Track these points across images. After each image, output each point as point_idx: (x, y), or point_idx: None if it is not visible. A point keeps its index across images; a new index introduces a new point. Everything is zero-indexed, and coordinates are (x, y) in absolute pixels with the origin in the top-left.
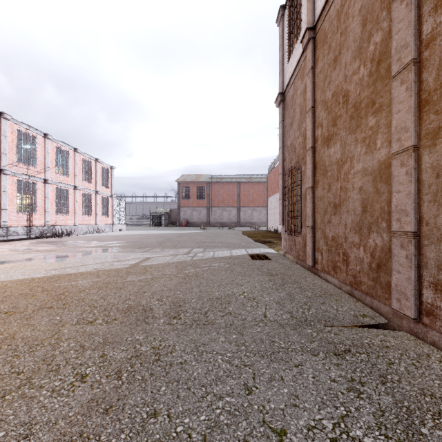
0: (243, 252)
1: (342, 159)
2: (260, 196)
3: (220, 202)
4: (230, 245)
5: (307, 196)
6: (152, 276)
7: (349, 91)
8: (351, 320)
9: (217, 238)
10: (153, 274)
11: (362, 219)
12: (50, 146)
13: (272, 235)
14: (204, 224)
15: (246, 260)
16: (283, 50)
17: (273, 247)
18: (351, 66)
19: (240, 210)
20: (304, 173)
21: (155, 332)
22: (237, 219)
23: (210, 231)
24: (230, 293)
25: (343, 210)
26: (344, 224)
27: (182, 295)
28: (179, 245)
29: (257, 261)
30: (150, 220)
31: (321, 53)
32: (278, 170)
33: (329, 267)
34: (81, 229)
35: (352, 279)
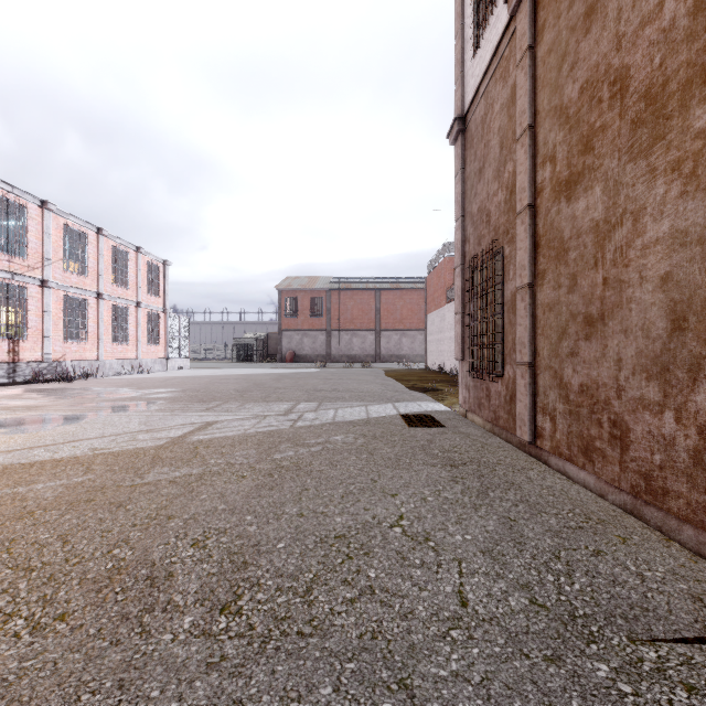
0: (390, 410)
1: (610, 218)
2: (414, 312)
3: (348, 322)
4: (365, 396)
5: (519, 303)
6: (202, 469)
7: (631, 66)
8: (692, 616)
9: (342, 383)
10: (207, 463)
11: (672, 349)
12: (53, 222)
13: (436, 378)
14: (321, 359)
15: (396, 427)
16: (463, 39)
17: (441, 399)
18: (635, 10)
19: (381, 335)
20: (509, 259)
21: (151, 683)
22: (375, 351)
23: (332, 369)
24: (369, 519)
25: (612, 328)
26: (614, 360)
27: (256, 528)
28: (275, 396)
29: (418, 430)
30: (232, 352)
31: (551, 12)
32: (445, 267)
33: (571, 448)
34: (109, 367)
35: (639, 481)
